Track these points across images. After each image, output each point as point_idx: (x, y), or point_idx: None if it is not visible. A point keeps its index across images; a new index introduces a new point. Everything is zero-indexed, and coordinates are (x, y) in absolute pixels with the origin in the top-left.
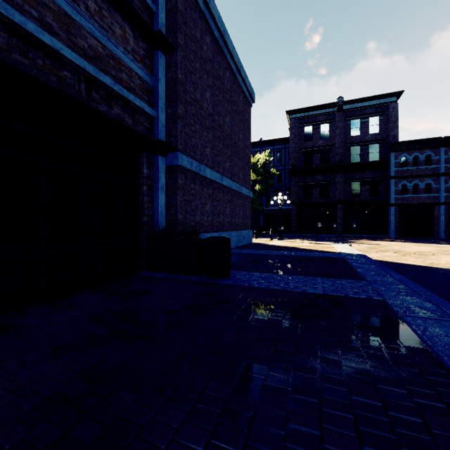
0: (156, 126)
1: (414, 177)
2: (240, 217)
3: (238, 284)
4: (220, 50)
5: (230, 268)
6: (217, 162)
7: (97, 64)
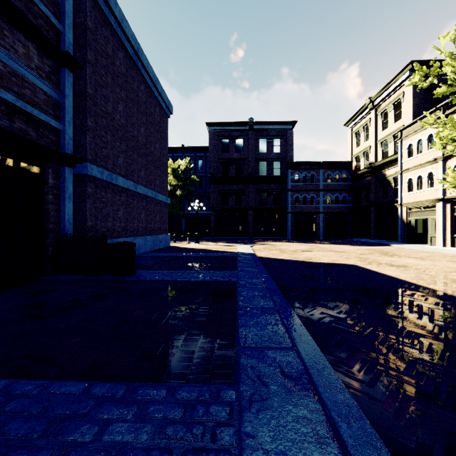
0: (63, 139)
1: (304, 191)
2: (157, 222)
3: (140, 279)
4: (134, 65)
5: (139, 269)
6: (131, 171)
7: None
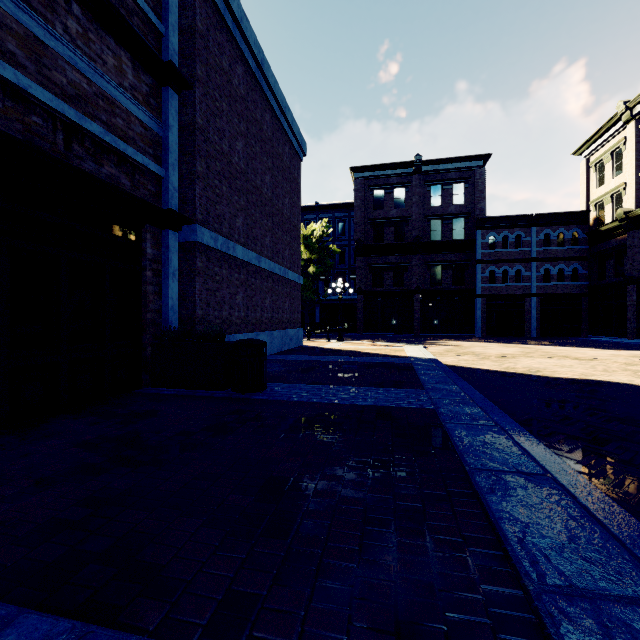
0: (165, 190)
1: (503, 262)
2: (286, 311)
3: (274, 399)
4: (257, 85)
5: (268, 380)
6: (253, 237)
7: (80, 106)
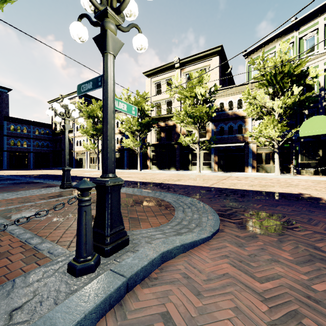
0: None
1: (18, 137)
2: None
3: None
4: None
5: None
6: None
7: None
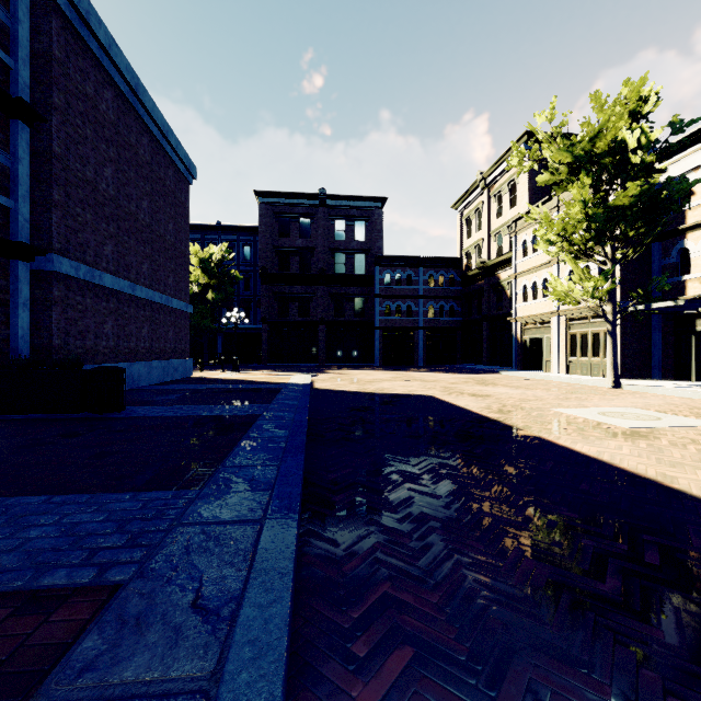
0: (14, 221)
1: (397, 297)
2: (170, 341)
3: (130, 416)
4: (131, 109)
5: (133, 405)
6: (126, 265)
7: None
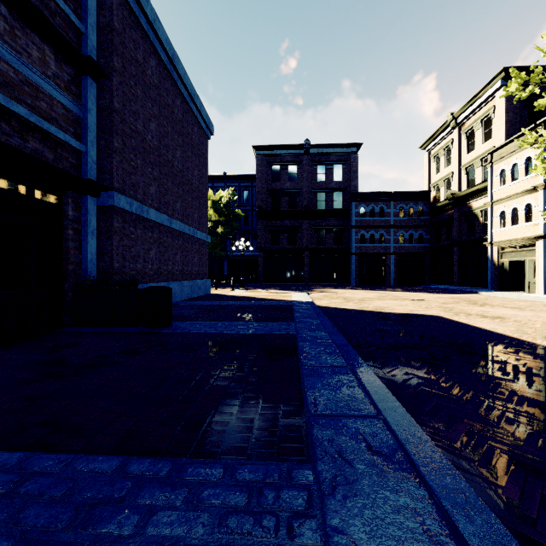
0: (85, 163)
1: (371, 227)
2: (195, 265)
3: (178, 332)
4: (169, 75)
5: (175, 319)
6: (165, 202)
7: (8, 91)
